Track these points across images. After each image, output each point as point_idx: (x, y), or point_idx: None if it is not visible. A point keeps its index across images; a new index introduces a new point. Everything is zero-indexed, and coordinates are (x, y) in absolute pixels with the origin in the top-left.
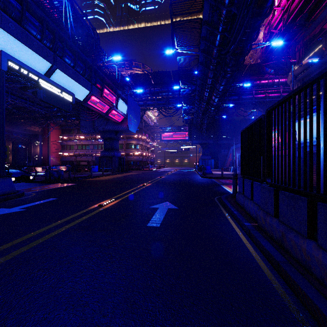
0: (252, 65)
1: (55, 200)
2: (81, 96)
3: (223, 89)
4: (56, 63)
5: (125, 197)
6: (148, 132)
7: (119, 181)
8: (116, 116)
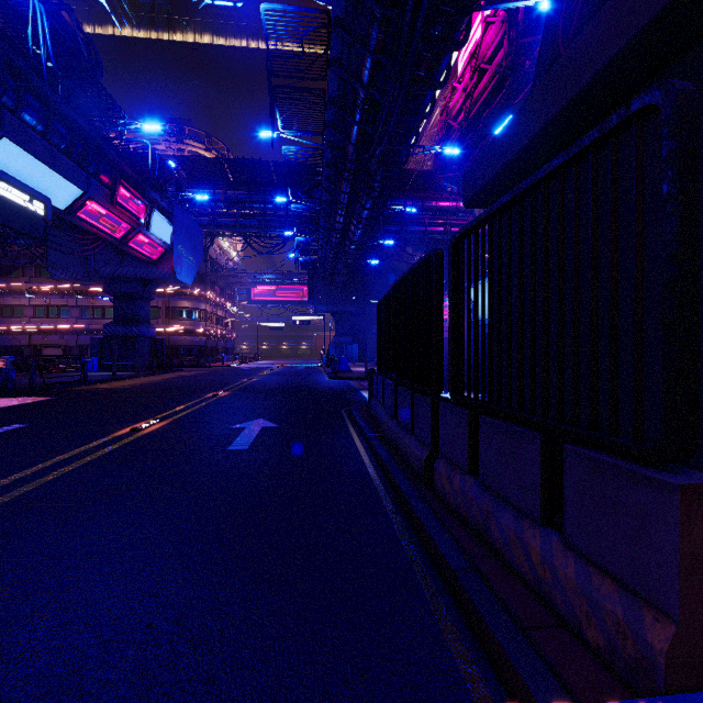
0: (422, 173)
1: (28, 427)
2: (61, 200)
3: (369, 215)
4: (2, 124)
5: (180, 416)
6: (220, 282)
7: (158, 389)
8: (145, 247)
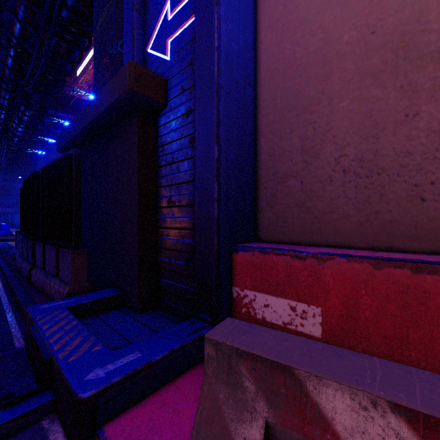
0: (81, 100)
1: None
2: None
3: (29, 120)
4: None
5: None
6: None
7: None
8: None
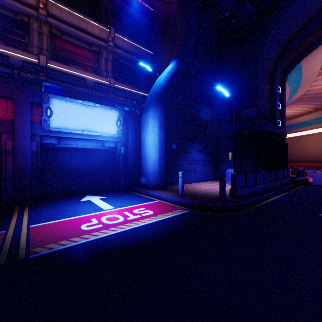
0: None
1: None
2: None
3: None
4: None
5: None
6: None
7: None
8: None
